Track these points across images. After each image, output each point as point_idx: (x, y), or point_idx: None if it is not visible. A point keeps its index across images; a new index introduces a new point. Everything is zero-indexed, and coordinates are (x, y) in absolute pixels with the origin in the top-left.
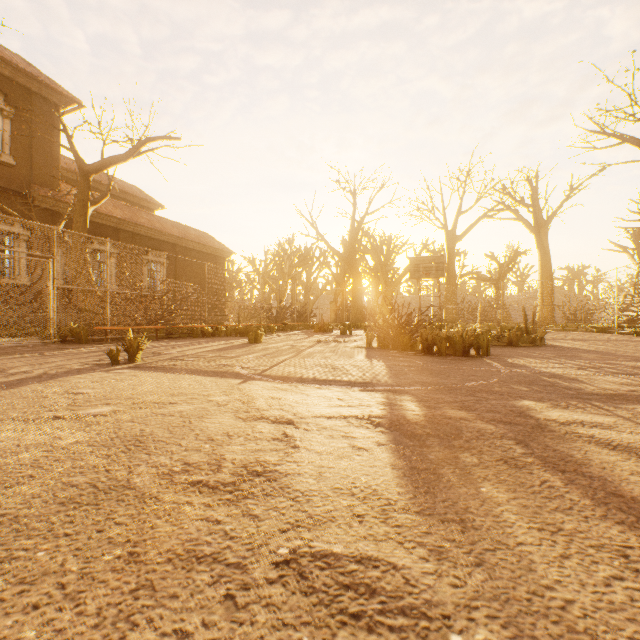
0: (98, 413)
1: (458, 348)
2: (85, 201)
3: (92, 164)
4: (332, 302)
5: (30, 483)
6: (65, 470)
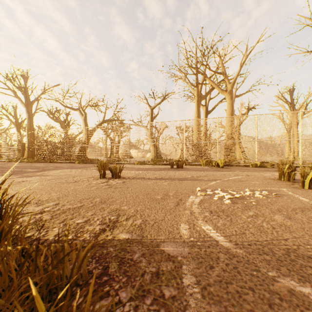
0: None
1: None
2: None
3: None
4: None
5: None
6: None
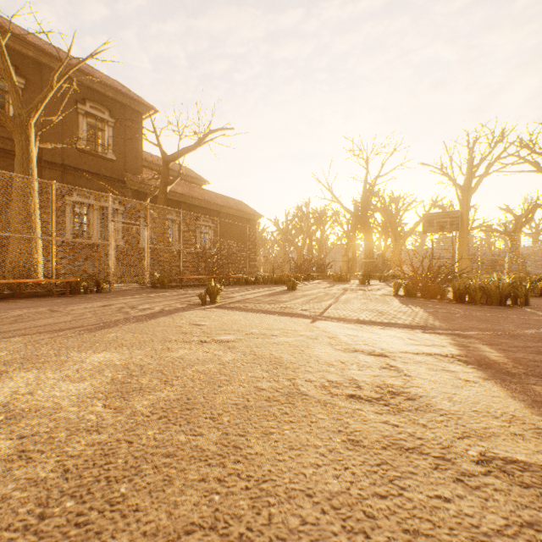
0: (228, 340)
1: (493, 297)
2: (165, 183)
3: (171, 155)
4: (344, 255)
5: (231, 385)
6: (246, 378)
